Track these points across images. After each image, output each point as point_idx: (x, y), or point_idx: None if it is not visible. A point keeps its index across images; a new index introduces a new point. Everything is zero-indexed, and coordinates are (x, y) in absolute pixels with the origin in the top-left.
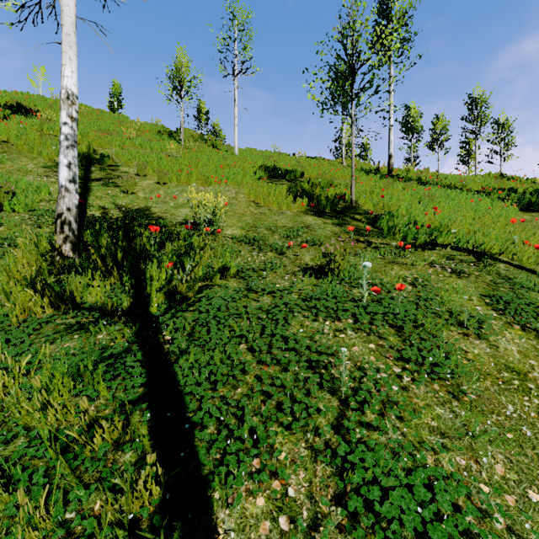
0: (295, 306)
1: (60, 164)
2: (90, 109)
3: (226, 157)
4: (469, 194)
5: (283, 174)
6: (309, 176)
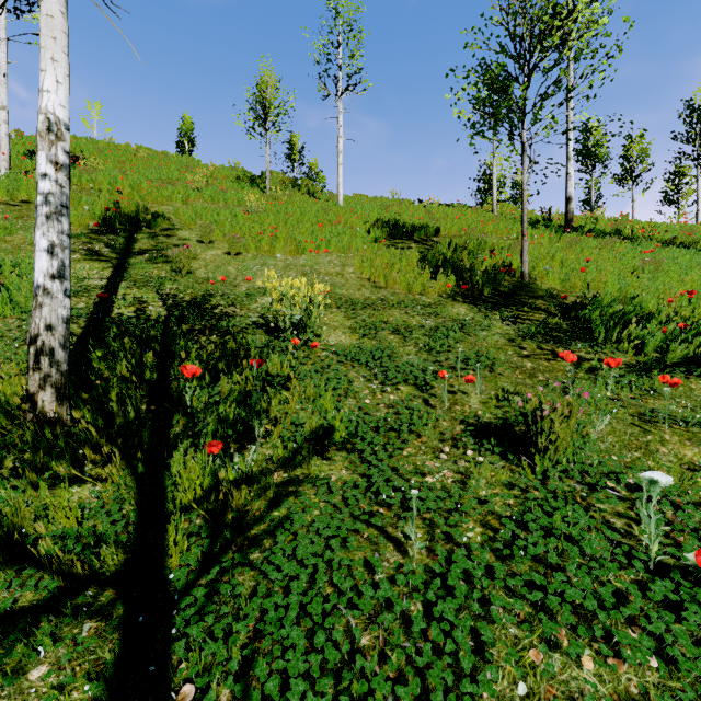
0: (494, 595)
1: (35, 247)
2: (152, 152)
3: (326, 210)
4: None
5: (409, 232)
6: (447, 233)
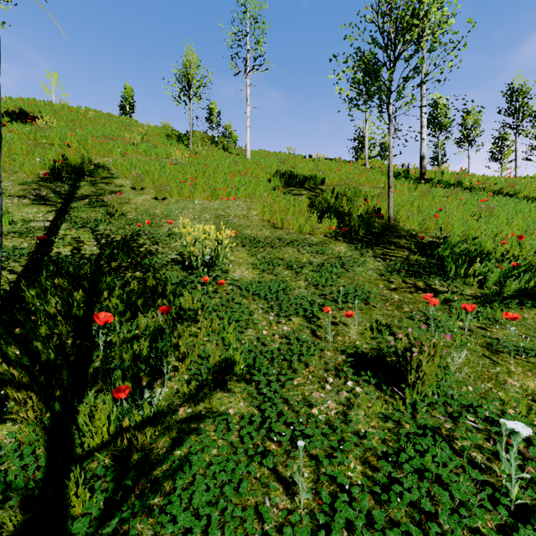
0: None
1: None
2: (99, 113)
3: (237, 162)
4: (532, 205)
5: (301, 182)
6: (330, 182)
